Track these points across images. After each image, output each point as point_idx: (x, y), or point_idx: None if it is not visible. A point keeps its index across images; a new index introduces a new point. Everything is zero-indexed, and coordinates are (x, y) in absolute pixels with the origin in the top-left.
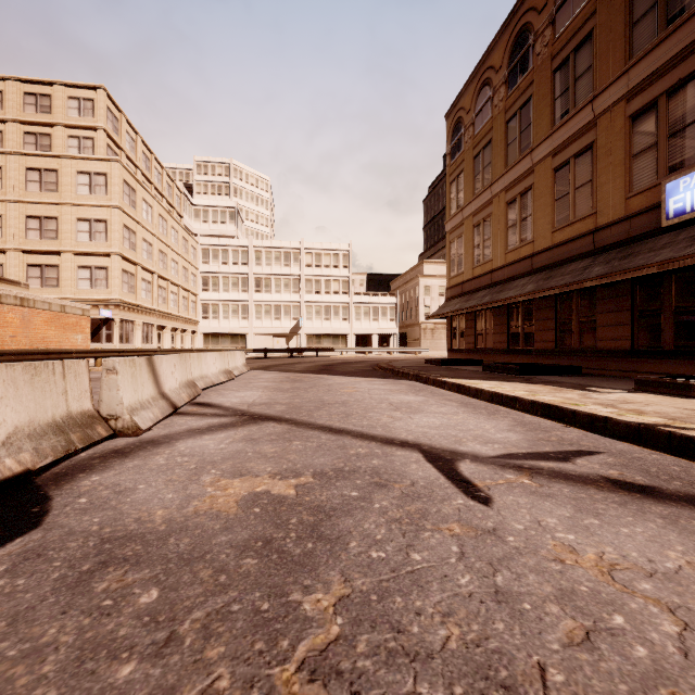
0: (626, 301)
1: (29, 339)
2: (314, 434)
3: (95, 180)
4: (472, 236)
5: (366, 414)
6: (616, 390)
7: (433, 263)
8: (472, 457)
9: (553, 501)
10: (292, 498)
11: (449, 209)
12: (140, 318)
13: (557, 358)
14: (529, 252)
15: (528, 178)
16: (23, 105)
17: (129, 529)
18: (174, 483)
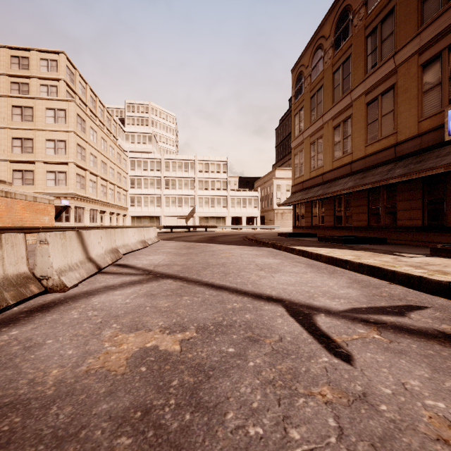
0: (418, 193)
1: (11, 219)
2: (200, 290)
3: (57, 114)
4: (310, 150)
5: (239, 273)
6: (416, 255)
7: (282, 170)
8: (326, 312)
9: (407, 358)
10: (176, 355)
11: (293, 132)
12: (88, 206)
13: (369, 232)
14: (349, 160)
15: (348, 110)
16: (10, 64)
17: (18, 393)
18: (78, 338)
